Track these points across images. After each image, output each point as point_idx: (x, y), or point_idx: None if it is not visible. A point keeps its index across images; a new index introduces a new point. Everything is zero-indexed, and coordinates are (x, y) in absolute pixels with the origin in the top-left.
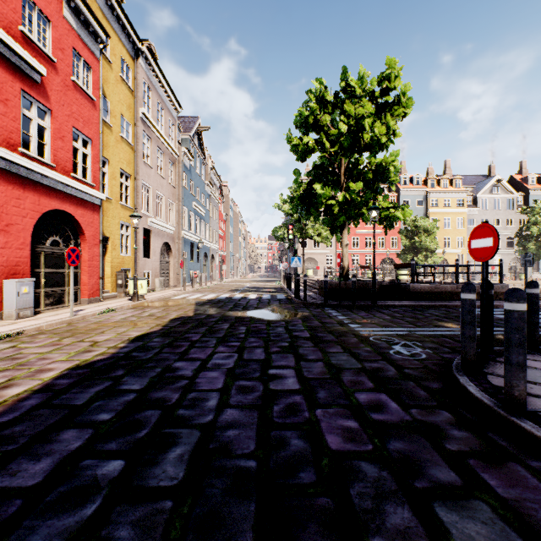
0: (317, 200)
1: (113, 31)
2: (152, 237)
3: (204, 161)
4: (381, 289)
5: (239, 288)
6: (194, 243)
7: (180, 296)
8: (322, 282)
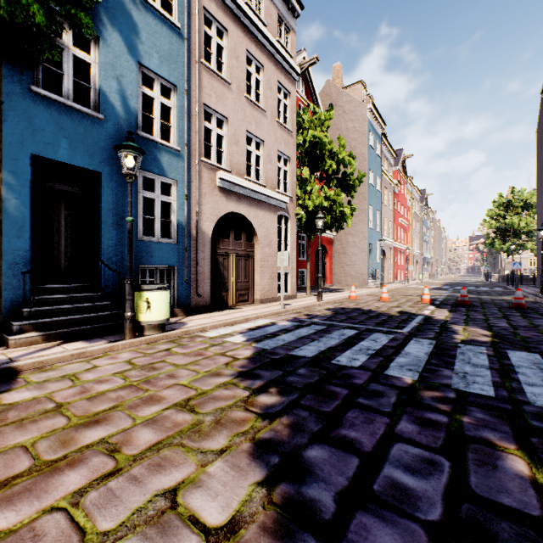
0: (496, 246)
1: (408, 190)
2: (414, 258)
3: (427, 209)
4: (532, 279)
5: (454, 280)
6: (424, 257)
7: (431, 281)
8: (500, 276)
